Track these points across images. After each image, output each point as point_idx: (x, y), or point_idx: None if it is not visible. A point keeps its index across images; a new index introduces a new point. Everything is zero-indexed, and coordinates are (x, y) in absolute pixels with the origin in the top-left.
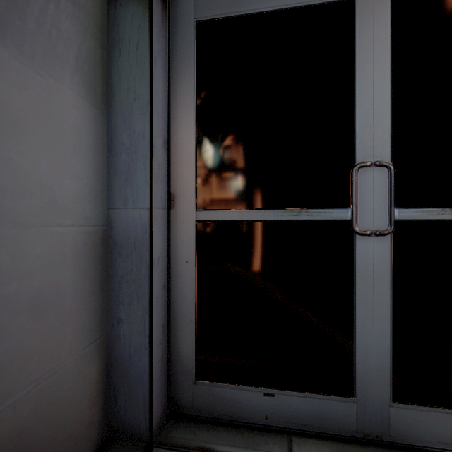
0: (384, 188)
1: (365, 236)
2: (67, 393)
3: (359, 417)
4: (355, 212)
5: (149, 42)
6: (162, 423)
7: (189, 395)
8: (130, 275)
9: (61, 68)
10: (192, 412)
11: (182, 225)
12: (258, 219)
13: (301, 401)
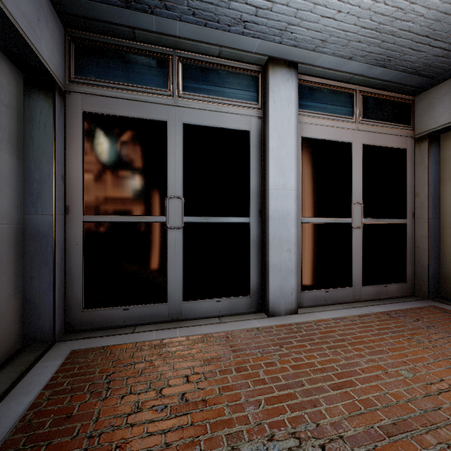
0: (180, 208)
1: (172, 229)
2: (4, 311)
3: (169, 311)
4: (168, 218)
5: (53, 124)
6: (61, 335)
7: (79, 319)
8: (40, 252)
9: (2, 143)
10: (81, 328)
11: (74, 224)
12: (120, 221)
13: (143, 309)
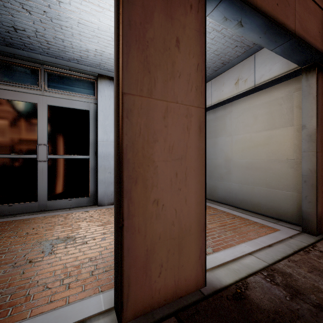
0: (46, 150)
1: (40, 162)
2: None
3: (39, 206)
4: (38, 156)
5: None
6: None
7: None
8: None
9: None
10: None
11: None
12: (6, 157)
13: (21, 205)
